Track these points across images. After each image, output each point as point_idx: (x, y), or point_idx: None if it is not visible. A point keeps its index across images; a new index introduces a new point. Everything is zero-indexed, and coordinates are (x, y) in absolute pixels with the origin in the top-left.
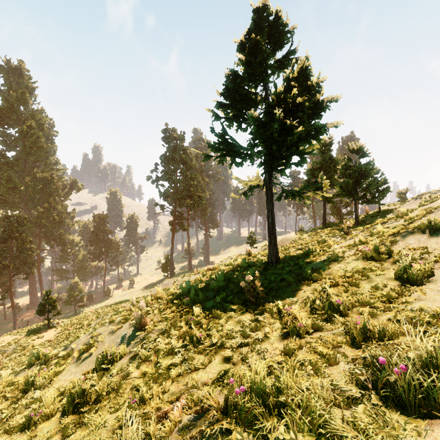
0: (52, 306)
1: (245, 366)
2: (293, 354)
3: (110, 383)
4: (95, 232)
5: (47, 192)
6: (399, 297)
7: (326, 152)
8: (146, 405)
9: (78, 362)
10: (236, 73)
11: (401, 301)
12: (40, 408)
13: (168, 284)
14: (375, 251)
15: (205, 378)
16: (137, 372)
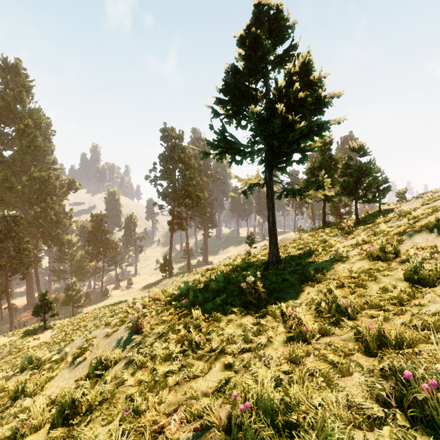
0: (48, 307)
1: (248, 375)
2: (301, 362)
3: (103, 391)
4: (93, 231)
5: (44, 192)
6: (411, 299)
7: (326, 151)
8: (140, 418)
9: (72, 367)
10: (236, 69)
11: (414, 304)
12: (27, 418)
13: (166, 285)
14: (381, 250)
15: (204, 387)
16: (132, 380)
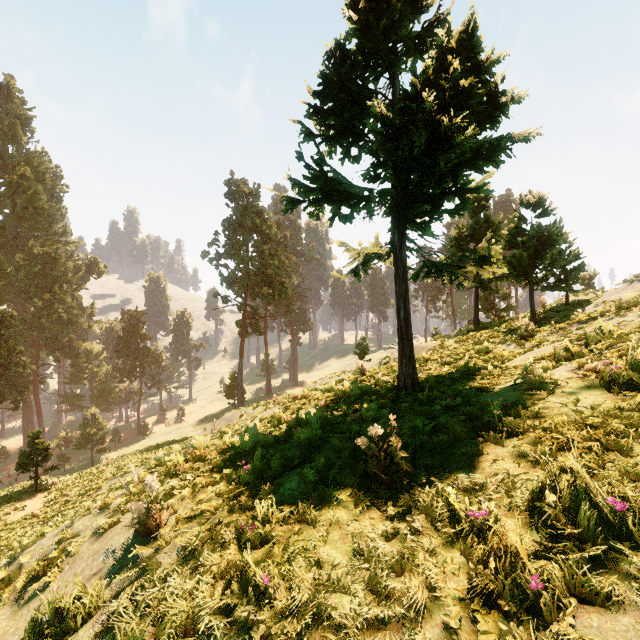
0: (43, 456)
1: None
2: None
3: None
4: (125, 337)
5: (49, 277)
6: None
7: (480, 210)
8: None
9: (19, 603)
10: (342, 50)
11: None
12: None
13: (231, 419)
14: (634, 370)
15: None
16: None
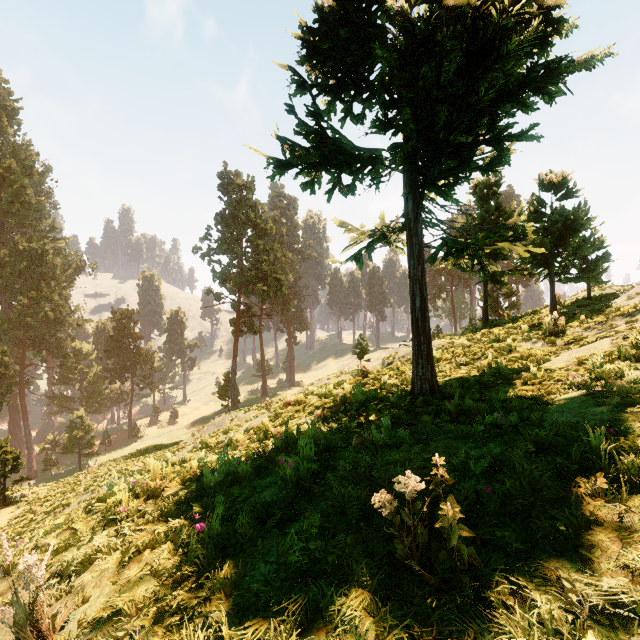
0: (13, 465)
1: None
2: None
3: None
4: (115, 336)
5: (35, 274)
6: None
7: (490, 198)
8: None
9: None
10: None
11: None
12: None
13: (221, 424)
14: None
15: None
16: None
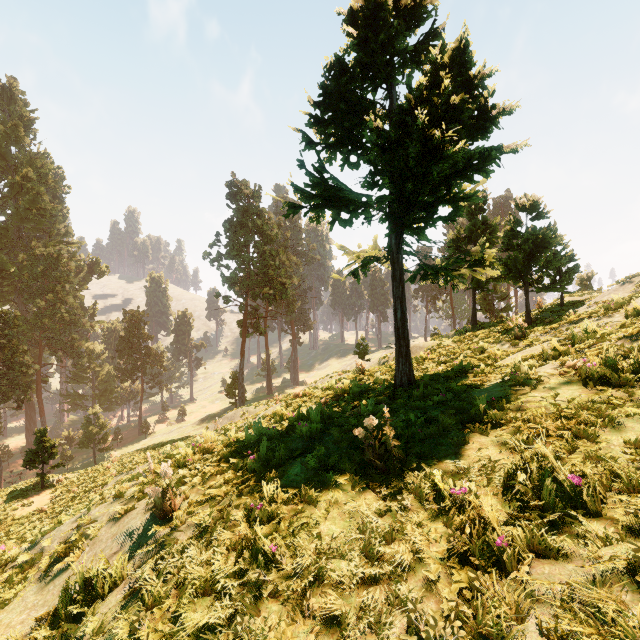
0: (49, 453)
1: None
2: None
3: None
4: (127, 337)
5: (51, 277)
6: None
7: (477, 213)
8: None
9: (45, 581)
10: (341, 64)
11: None
12: None
13: (233, 418)
14: (607, 367)
15: None
16: None
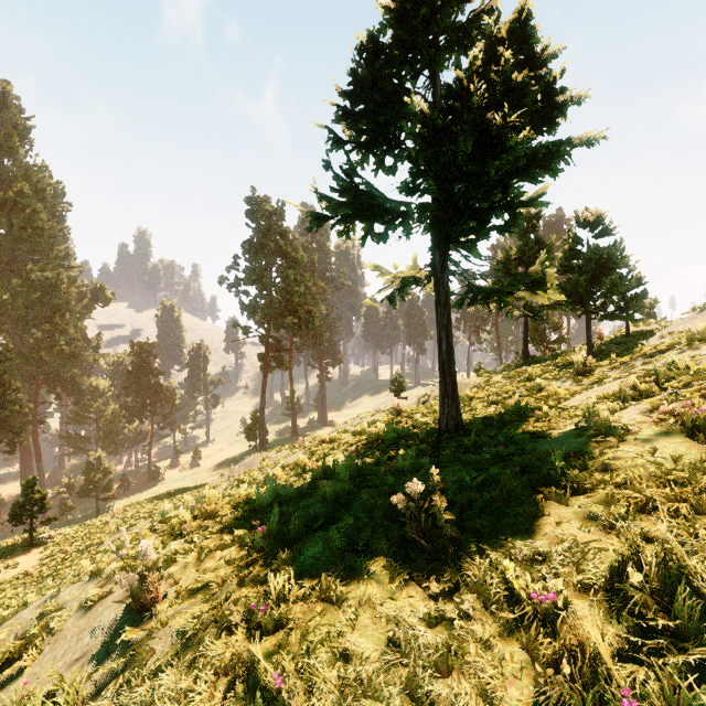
0: (39, 506)
1: None
2: None
3: None
4: (134, 372)
5: (49, 305)
6: None
7: (530, 231)
8: None
9: None
10: (375, 43)
11: None
12: None
13: (251, 465)
14: None
15: None
16: None
